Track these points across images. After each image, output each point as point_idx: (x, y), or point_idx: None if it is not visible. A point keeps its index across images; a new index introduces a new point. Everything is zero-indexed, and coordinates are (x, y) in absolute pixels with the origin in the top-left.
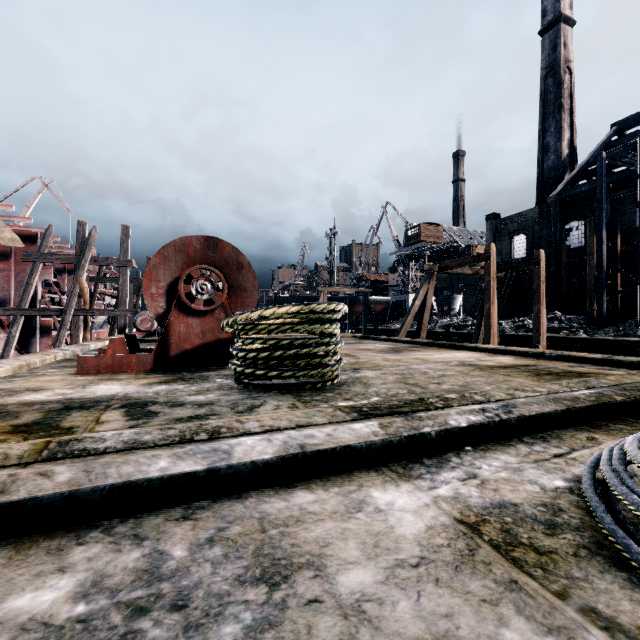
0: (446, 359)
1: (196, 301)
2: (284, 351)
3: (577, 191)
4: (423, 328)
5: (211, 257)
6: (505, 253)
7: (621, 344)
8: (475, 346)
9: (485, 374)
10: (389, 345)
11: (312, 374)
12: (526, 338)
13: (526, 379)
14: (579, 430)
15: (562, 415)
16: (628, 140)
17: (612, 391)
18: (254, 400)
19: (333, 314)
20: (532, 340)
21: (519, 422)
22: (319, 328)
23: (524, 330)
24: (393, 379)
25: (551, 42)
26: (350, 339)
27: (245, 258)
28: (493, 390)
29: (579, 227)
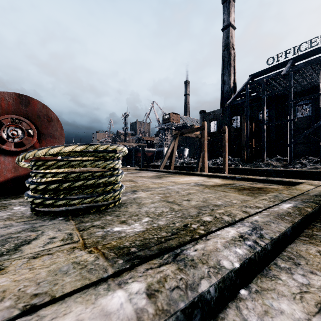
0: (187, 181)
1: (7, 143)
2: (71, 183)
3: (237, 102)
4: (172, 164)
5: (24, 111)
6: (208, 129)
7: (257, 171)
8: (200, 173)
9: (212, 191)
10: (155, 173)
11: (97, 200)
12: (218, 168)
13: (236, 194)
14: (304, 243)
15: (291, 231)
16: (255, 83)
17: (300, 204)
18: (32, 232)
19: (115, 153)
20: (221, 169)
21: (272, 246)
22: (103, 164)
23: (217, 165)
24: (158, 198)
25: (226, 35)
26: (134, 170)
27: (54, 113)
28: (233, 209)
29: (237, 119)
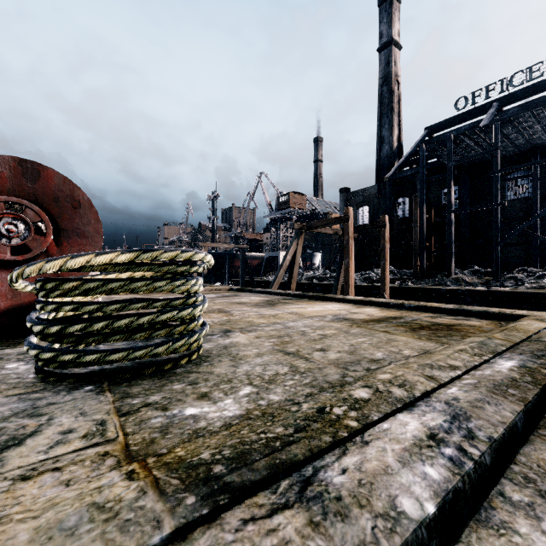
0: (320, 313)
1: None
2: (108, 322)
3: (404, 175)
4: (293, 280)
5: (29, 189)
6: (354, 220)
7: (440, 292)
8: (342, 298)
9: (365, 331)
10: (264, 297)
11: (156, 352)
12: (373, 288)
13: (408, 337)
14: None
15: (524, 419)
16: (435, 141)
17: (531, 361)
18: (30, 418)
19: (191, 266)
20: (377, 289)
21: (493, 456)
22: (168, 285)
23: (370, 281)
24: (270, 346)
25: (386, 59)
26: (227, 291)
27: (83, 194)
28: (408, 372)
29: (405, 202)
